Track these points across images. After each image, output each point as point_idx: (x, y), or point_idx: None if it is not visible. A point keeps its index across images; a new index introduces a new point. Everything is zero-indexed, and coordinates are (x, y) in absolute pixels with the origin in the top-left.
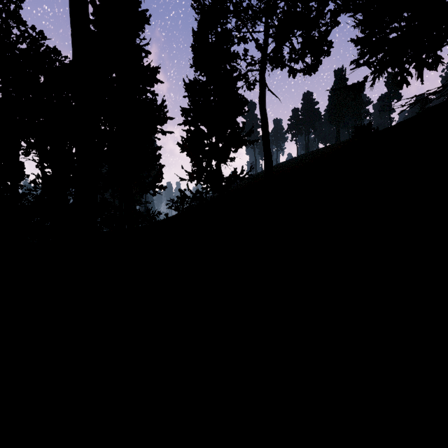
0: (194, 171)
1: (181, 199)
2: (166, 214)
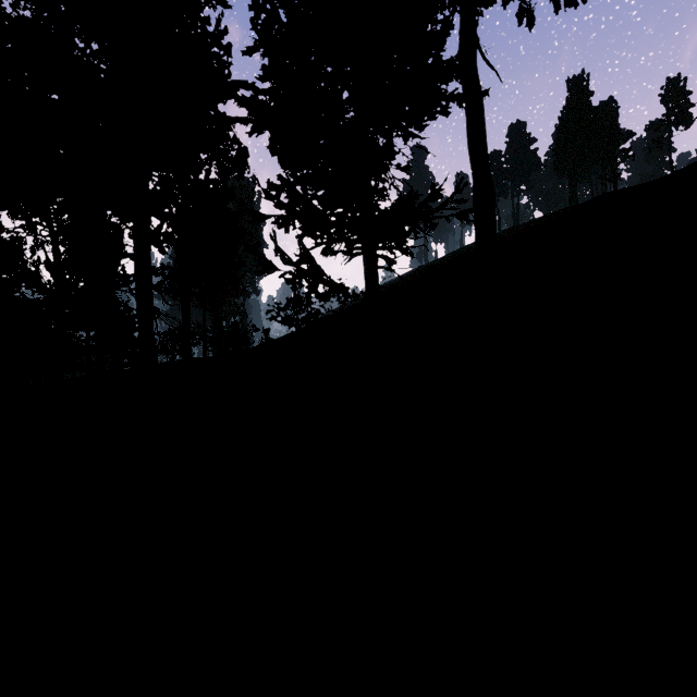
0: (285, 180)
1: (295, 302)
2: (265, 330)
